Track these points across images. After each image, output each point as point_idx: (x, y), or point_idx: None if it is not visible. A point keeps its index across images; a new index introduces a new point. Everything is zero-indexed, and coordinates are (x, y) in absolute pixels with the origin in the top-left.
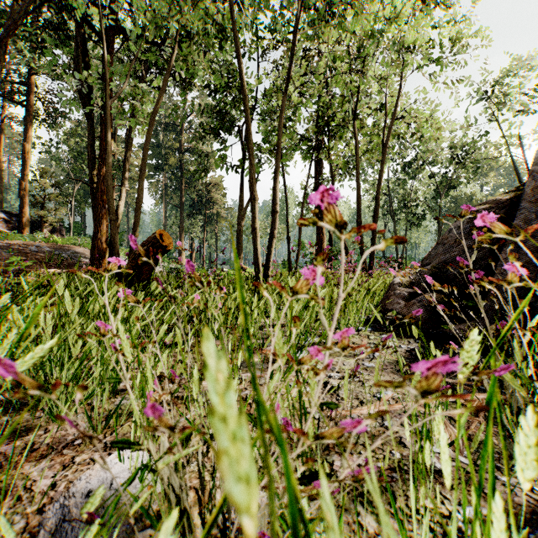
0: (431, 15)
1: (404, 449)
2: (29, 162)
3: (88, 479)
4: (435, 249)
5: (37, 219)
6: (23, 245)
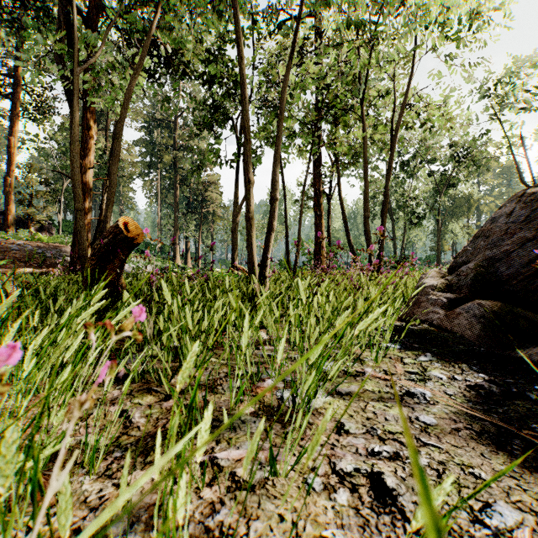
0: None
1: None
2: (14, 157)
3: None
4: (473, 243)
5: (23, 217)
6: (4, 244)
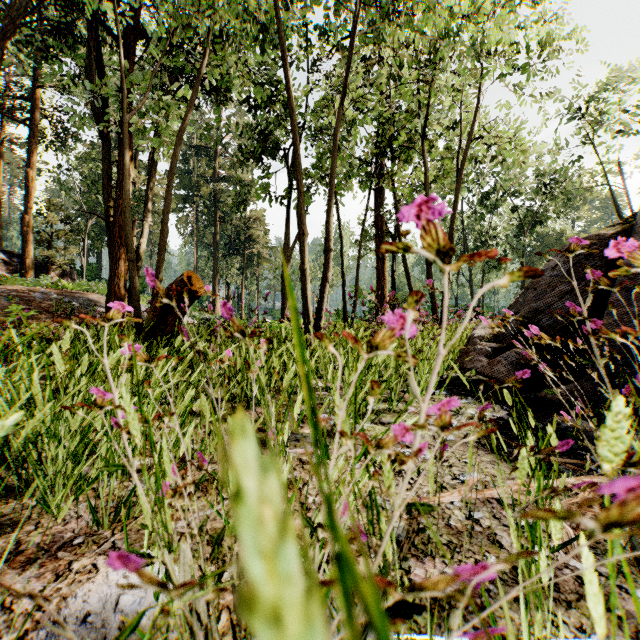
0: (516, 14)
1: (501, 550)
2: (33, 192)
3: (86, 596)
4: (524, 295)
5: (43, 261)
6: (26, 292)
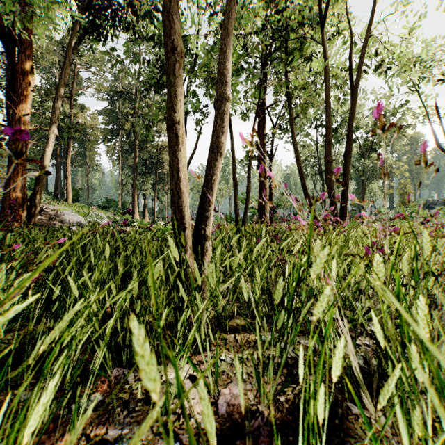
0: None
1: None
2: None
3: None
4: None
5: None
6: None
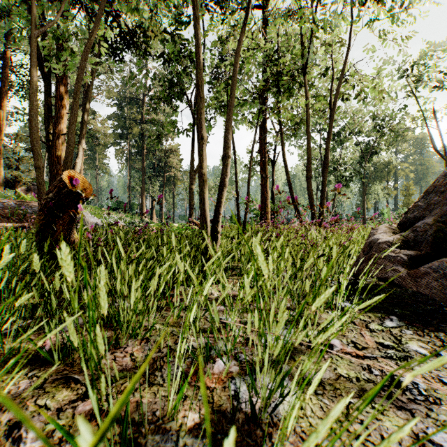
0: None
1: None
2: (3, 128)
3: None
4: (425, 198)
5: (11, 179)
6: None
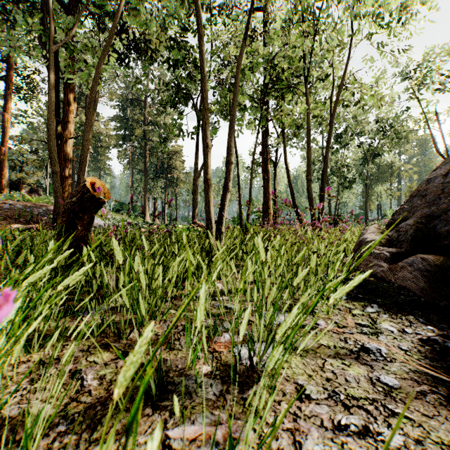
0: None
1: None
2: (8, 130)
3: None
4: (410, 202)
5: (16, 181)
6: None
